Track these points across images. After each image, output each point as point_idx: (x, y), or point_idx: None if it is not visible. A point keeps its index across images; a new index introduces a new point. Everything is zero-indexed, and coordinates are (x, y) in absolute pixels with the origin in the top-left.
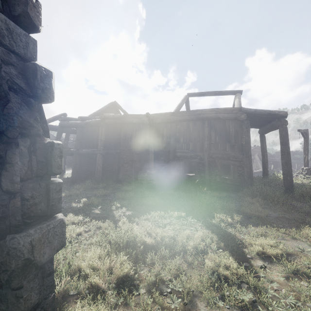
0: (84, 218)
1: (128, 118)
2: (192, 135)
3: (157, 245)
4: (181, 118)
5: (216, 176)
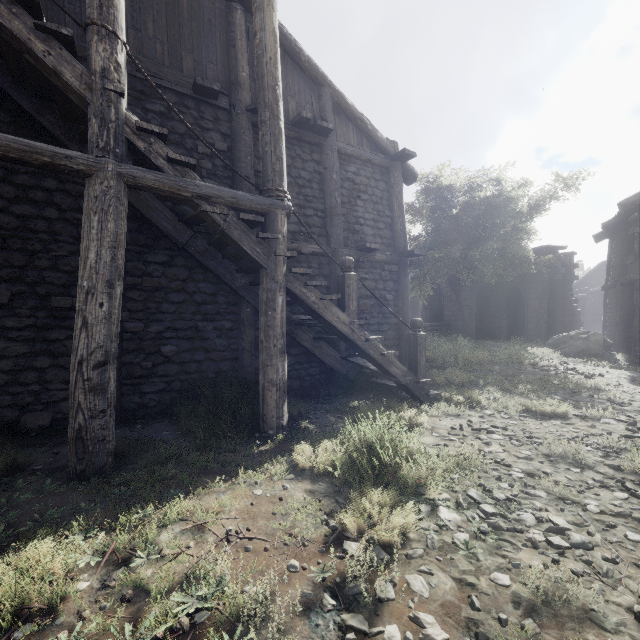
0: None
1: None
2: None
3: None
4: None
5: None
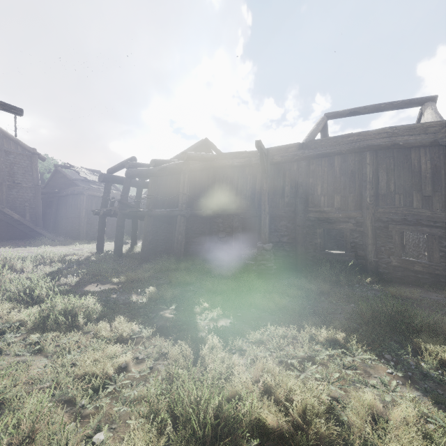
0: (143, 328)
1: (225, 159)
2: (339, 181)
3: (294, 432)
4: (318, 151)
5: (391, 255)
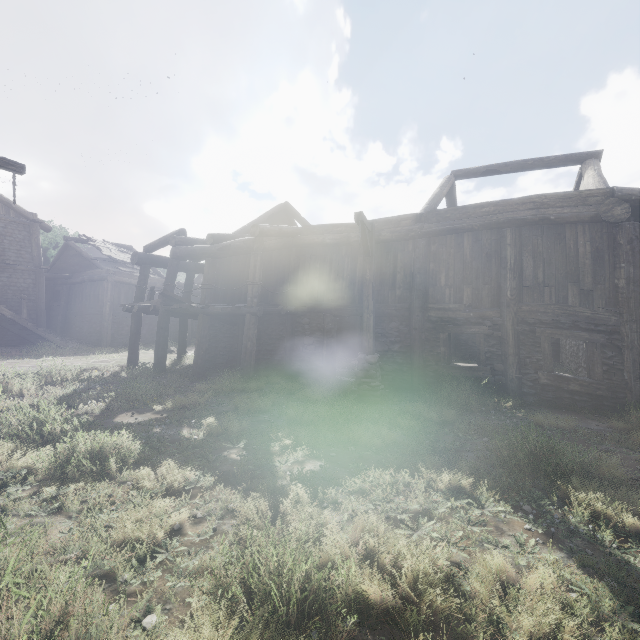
0: (200, 475)
1: (313, 234)
2: (470, 268)
3: (402, 607)
4: (442, 226)
5: (539, 370)
